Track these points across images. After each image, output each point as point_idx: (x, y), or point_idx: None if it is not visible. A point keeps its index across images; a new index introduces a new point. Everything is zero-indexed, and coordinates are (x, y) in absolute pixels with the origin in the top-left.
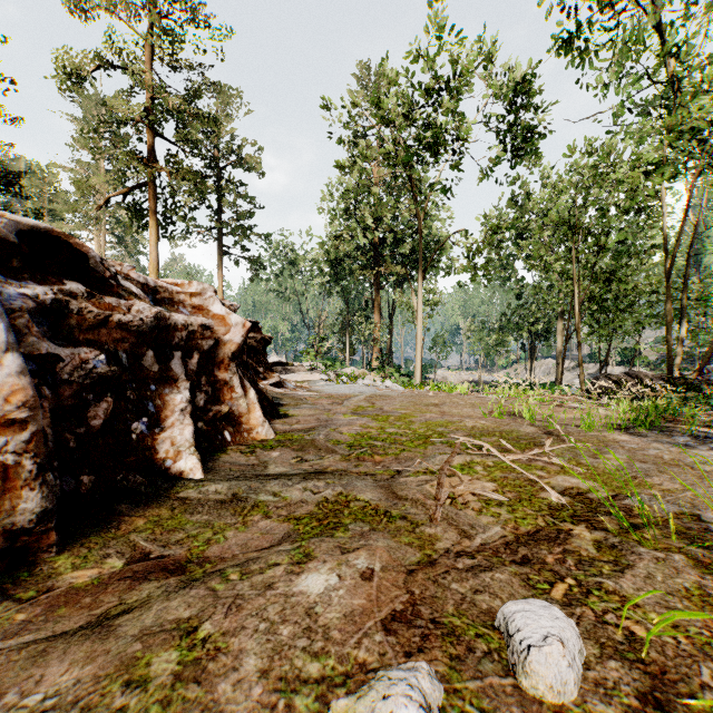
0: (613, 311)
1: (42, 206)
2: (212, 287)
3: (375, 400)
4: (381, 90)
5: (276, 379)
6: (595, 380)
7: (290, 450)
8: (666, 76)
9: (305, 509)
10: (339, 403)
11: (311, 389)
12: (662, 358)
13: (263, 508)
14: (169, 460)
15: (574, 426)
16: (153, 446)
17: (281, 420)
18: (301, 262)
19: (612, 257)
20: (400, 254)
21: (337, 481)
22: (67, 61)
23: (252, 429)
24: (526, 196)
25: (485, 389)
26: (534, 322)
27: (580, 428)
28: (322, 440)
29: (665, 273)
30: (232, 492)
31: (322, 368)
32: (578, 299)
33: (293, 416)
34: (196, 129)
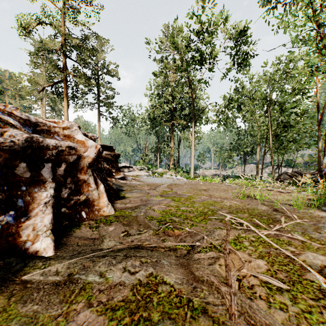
0: (286, 141)
1: (16, 93)
2: (76, 124)
3: (173, 187)
4: (174, 35)
5: (122, 175)
6: (280, 175)
7: (121, 225)
8: (317, 24)
9: (122, 294)
10: (153, 189)
11: (140, 180)
12: (304, 163)
13: (88, 292)
14: (29, 242)
15: (287, 205)
16: (17, 232)
17: (120, 201)
18: (137, 119)
19: (288, 115)
20: (183, 115)
21: (149, 260)
22: (24, 22)
23: (100, 209)
24: (242, 87)
25: (229, 181)
26: (245, 147)
27: (292, 206)
28: (142, 217)
29: (317, 122)
30: (68, 273)
31: (146, 168)
32: (271, 135)
33: (128, 197)
34: (86, 54)
